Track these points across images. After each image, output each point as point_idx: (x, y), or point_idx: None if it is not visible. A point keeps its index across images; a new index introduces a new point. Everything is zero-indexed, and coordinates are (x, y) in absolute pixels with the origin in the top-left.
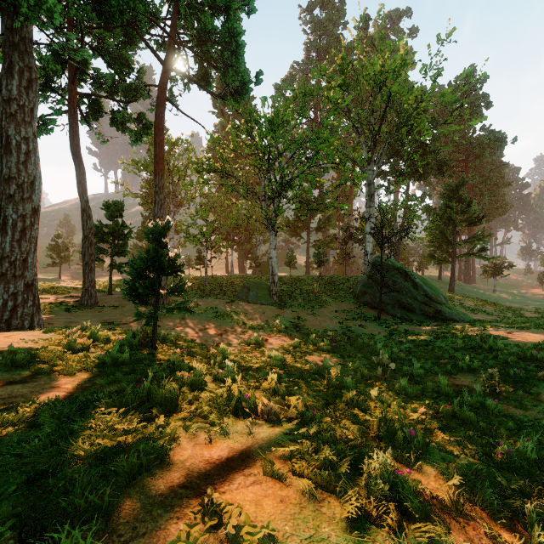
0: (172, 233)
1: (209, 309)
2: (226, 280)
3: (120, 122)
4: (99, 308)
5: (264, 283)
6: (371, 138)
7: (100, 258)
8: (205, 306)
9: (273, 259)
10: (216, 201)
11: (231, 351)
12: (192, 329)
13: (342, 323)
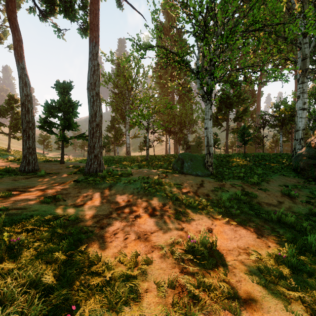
0: (128, 125)
1: (140, 179)
2: (164, 157)
3: (67, 9)
4: (30, 175)
5: (198, 155)
6: (302, 16)
7: (53, 132)
8: (137, 175)
9: (208, 130)
10: (157, 99)
11: (149, 289)
12: (108, 205)
13: (312, 203)
